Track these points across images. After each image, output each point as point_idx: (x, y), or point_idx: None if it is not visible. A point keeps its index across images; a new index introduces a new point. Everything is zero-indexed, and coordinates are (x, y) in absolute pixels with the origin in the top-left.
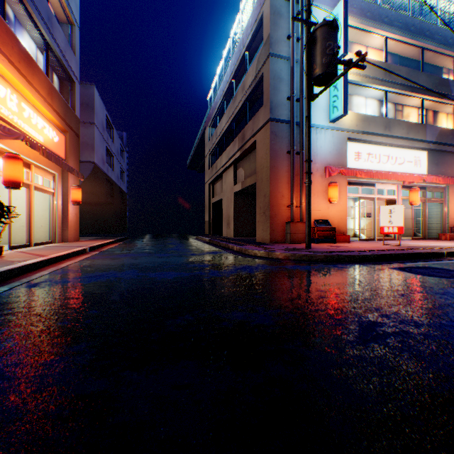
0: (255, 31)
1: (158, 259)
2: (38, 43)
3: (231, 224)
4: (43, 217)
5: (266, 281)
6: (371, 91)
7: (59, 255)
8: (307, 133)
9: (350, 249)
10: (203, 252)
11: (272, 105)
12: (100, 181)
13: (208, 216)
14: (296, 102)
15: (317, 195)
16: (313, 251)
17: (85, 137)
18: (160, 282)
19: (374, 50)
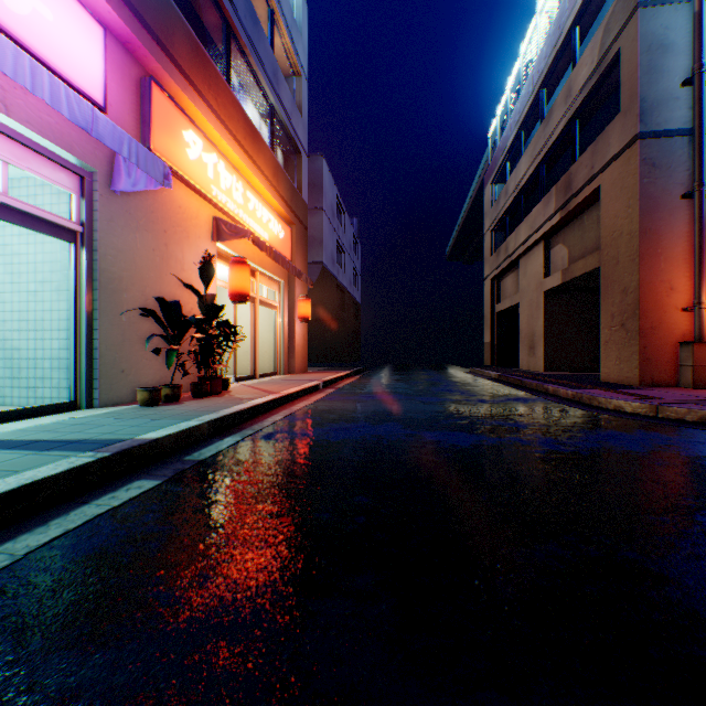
0: None
1: (426, 407)
2: (262, 112)
3: (537, 348)
4: (267, 340)
5: (697, 477)
6: None
7: (290, 393)
8: None
9: None
10: (498, 397)
11: (642, 106)
12: (328, 288)
13: (489, 335)
14: (705, 85)
15: None
16: None
17: (311, 229)
18: (451, 452)
19: None
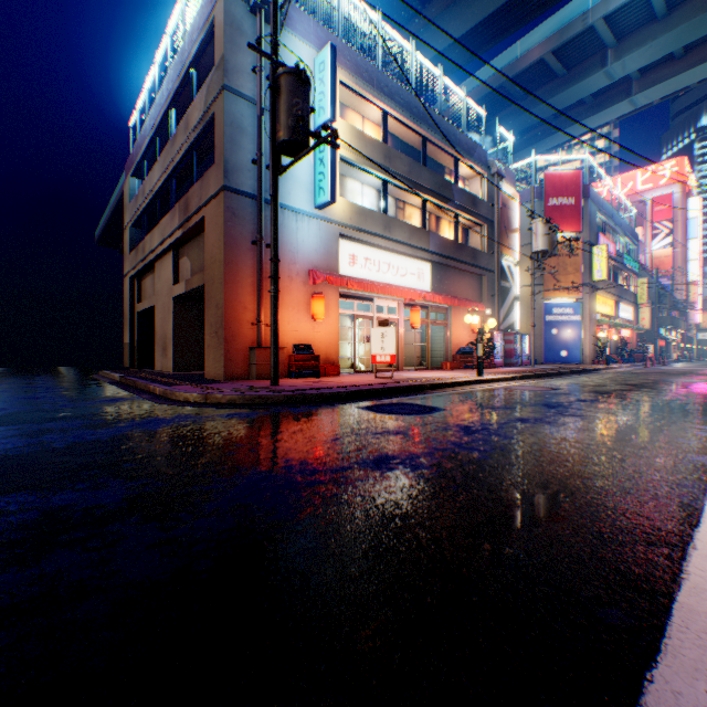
0: (206, 41)
1: None
2: None
3: (170, 350)
4: None
5: (167, 440)
6: (370, 176)
7: None
8: (274, 220)
9: (330, 385)
10: (94, 400)
11: (228, 166)
12: None
13: (131, 335)
14: (267, 170)
15: (299, 309)
16: (275, 390)
17: None
18: None
19: (376, 124)
